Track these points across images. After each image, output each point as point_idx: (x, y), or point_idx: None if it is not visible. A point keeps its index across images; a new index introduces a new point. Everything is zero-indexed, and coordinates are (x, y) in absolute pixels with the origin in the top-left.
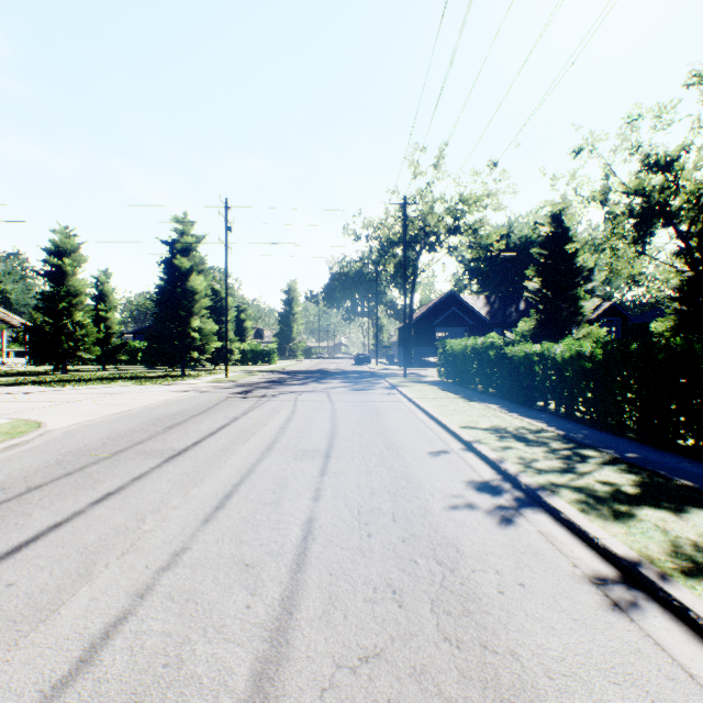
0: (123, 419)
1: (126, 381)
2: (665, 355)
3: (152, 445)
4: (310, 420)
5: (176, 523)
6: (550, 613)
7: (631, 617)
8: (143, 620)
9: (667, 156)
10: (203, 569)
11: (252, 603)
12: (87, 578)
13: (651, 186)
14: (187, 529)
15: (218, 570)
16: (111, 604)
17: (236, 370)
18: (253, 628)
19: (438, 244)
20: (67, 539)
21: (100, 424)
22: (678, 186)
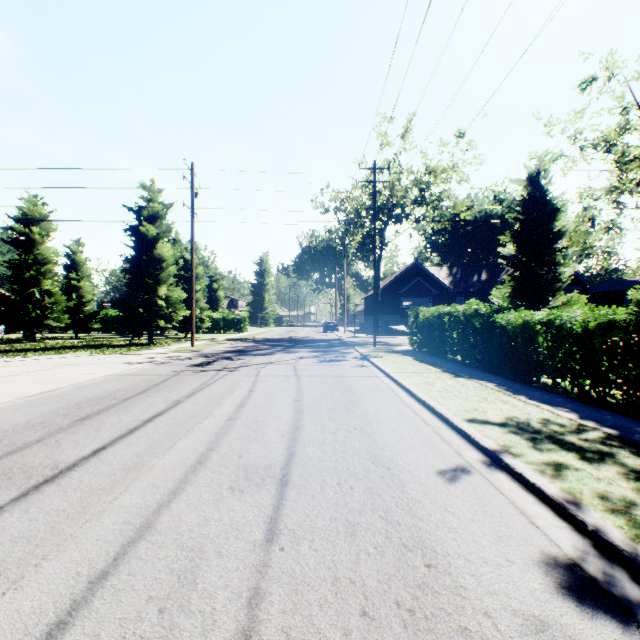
0: (35, 403)
1: (87, 351)
2: None
3: (30, 455)
4: (268, 405)
5: None
6: None
7: None
8: None
9: None
10: None
11: None
12: None
13: None
14: None
15: None
16: None
17: (206, 338)
18: None
19: (404, 216)
20: None
21: None
22: None
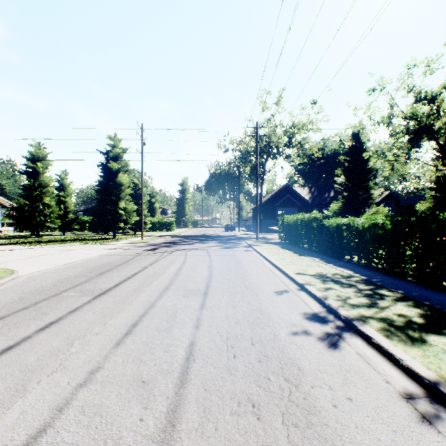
0: (70, 267)
1: (77, 242)
2: (436, 225)
3: (86, 286)
4: (195, 268)
5: (95, 346)
6: (375, 425)
7: (438, 429)
8: (58, 432)
9: (432, 93)
10: (110, 385)
11: (144, 416)
12: (22, 393)
13: (422, 113)
14: (102, 352)
15: (121, 386)
16: (36, 417)
17: (148, 235)
18: (143, 440)
19: (278, 154)
20: (14, 360)
21: (54, 271)
22: (439, 113)
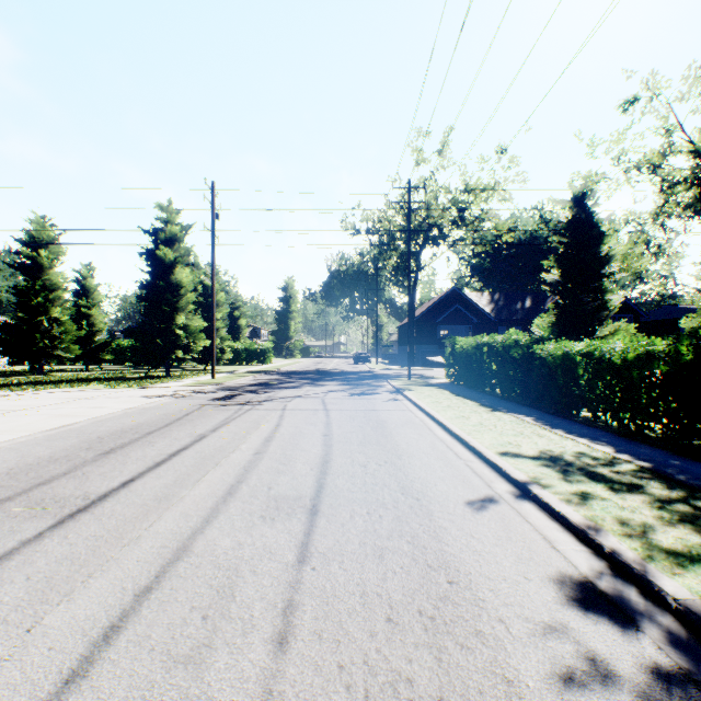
0: (55, 437)
1: (100, 384)
2: None
3: (59, 487)
4: (297, 439)
5: None
6: None
7: None
8: None
9: None
10: None
11: None
12: None
13: None
14: None
15: None
16: None
17: (228, 370)
18: None
19: (442, 237)
20: None
21: (17, 447)
22: None
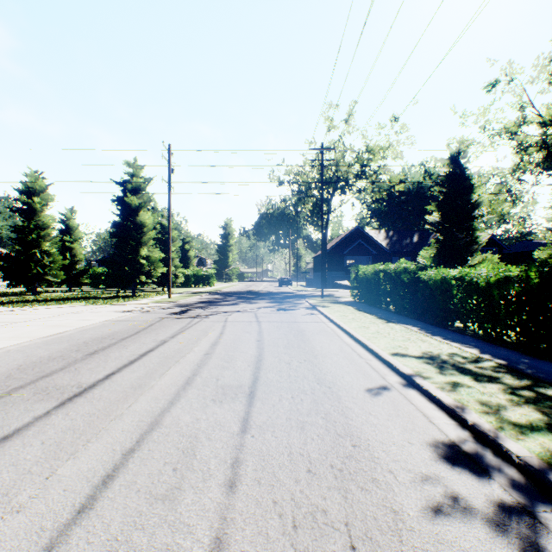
0: (51, 342)
1: (81, 302)
2: None
3: (58, 378)
4: (236, 343)
5: None
6: None
7: None
8: None
9: None
10: None
11: None
12: None
13: None
14: None
15: None
16: None
17: (180, 291)
18: None
19: (348, 187)
20: None
21: (23, 349)
22: None
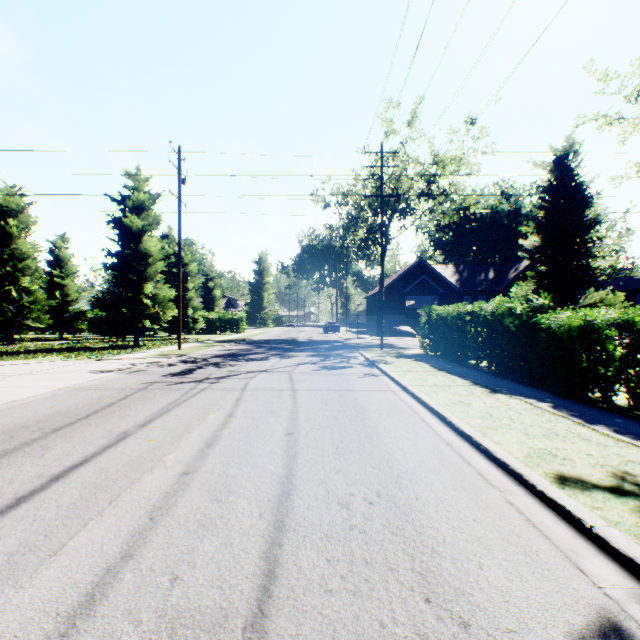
0: None
1: (59, 355)
2: None
3: None
4: (249, 442)
5: None
6: None
7: None
8: None
9: None
10: None
11: None
12: None
13: None
14: None
15: None
16: None
17: (199, 340)
18: None
19: (409, 210)
20: None
21: None
22: None
